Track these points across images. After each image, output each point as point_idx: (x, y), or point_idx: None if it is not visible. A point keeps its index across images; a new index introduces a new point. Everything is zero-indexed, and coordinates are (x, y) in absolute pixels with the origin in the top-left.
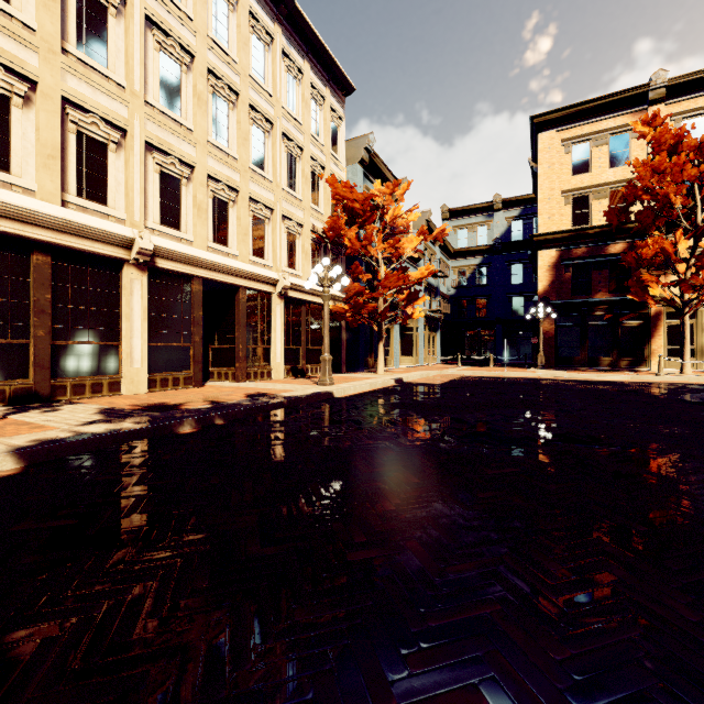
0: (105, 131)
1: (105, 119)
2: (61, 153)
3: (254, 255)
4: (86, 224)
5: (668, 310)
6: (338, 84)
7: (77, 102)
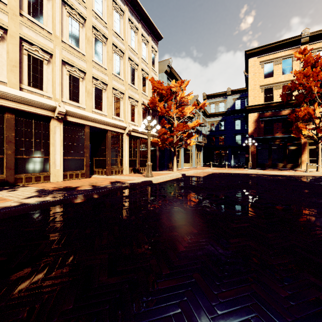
0: (41, 54)
1: (41, 48)
2: (19, 64)
3: (115, 115)
4: (32, 99)
5: (310, 141)
6: (155, 35)
7: (27, 40)
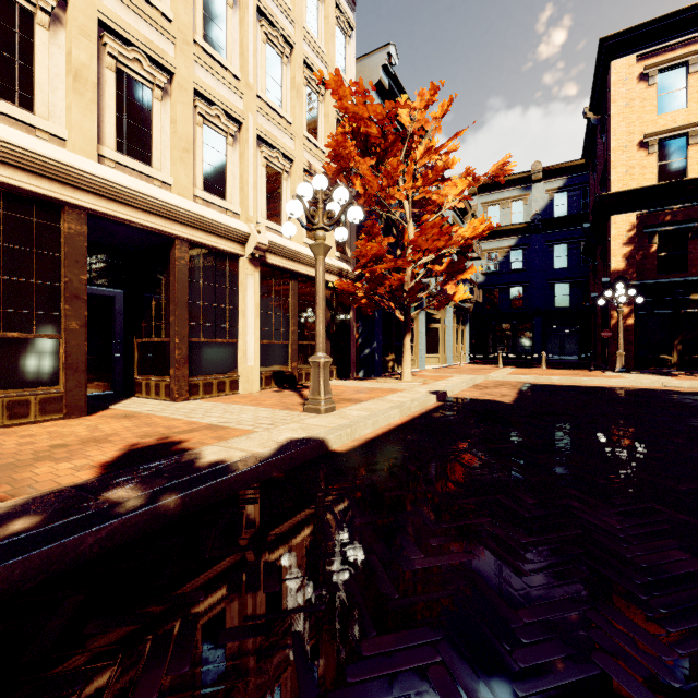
0: None
1: None
2: None
3: (206, 191)
4: None
5: None
6: None
7: None
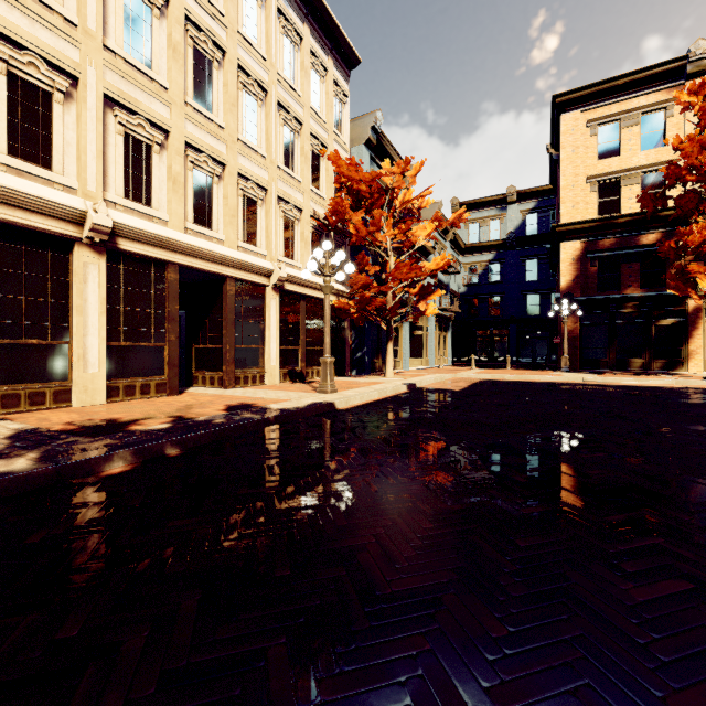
0: (47, 75)
1: (47, 60)
2: None
3: (244, 241)
4: (16, 189)
5: None
6: (342, 54)
7: (6, 34)
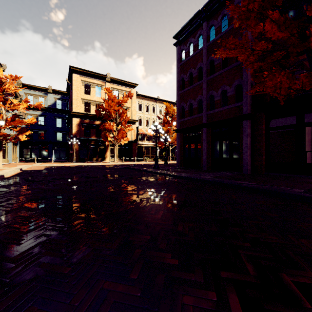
0: None
1: None
2: None
3: None
4: None
5: (110, 144)
6: None
7: None
